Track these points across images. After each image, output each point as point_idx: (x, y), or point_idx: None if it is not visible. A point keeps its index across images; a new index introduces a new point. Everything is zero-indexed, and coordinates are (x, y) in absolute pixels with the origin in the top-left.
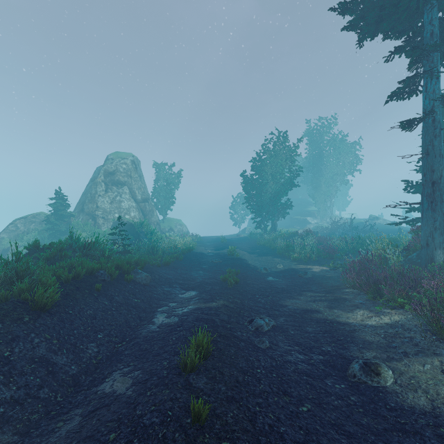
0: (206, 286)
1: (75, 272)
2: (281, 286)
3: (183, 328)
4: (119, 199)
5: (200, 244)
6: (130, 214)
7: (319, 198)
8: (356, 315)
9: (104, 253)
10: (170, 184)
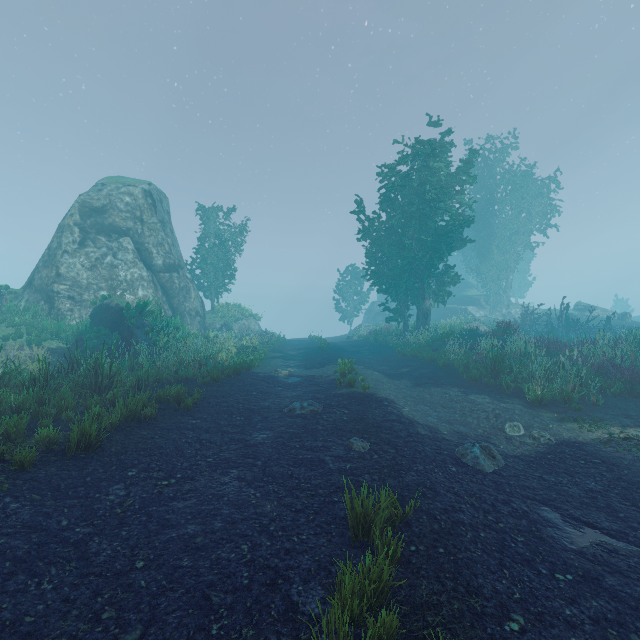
0: None
1: None
2: None
3: None
4: (111, 261)
5: (275, 353)
6: (135, 292)
7: (488, 272)
8: None
9: None
10: (227, 245)
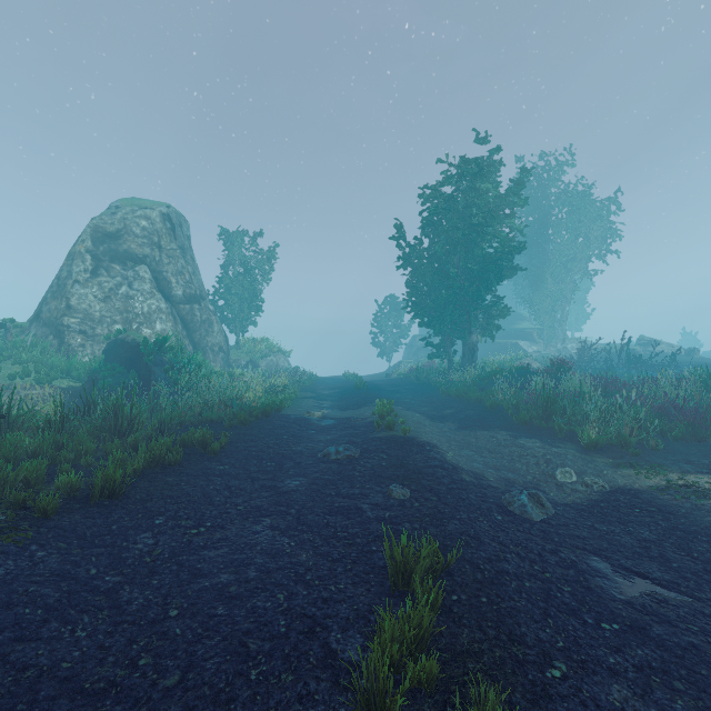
0: None
1: None
2: None
3: None
4: (126, 292)
5: (307, 393)
6: (153, 325)
7: (542, 303)
8: None
9: None
10: (253, 274)
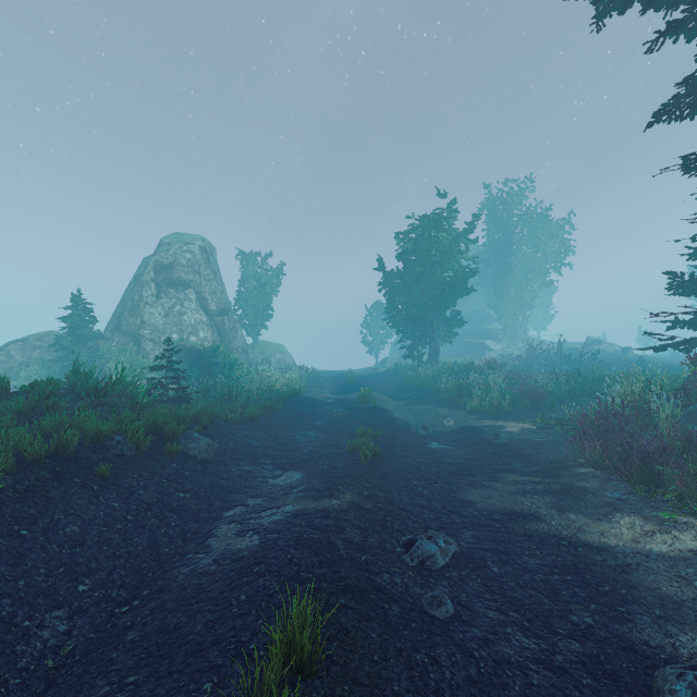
0: (320, 462)
1: (60, 441)
2: (456, 461)
3: (266, 567)
4: (180, 310)
5: (312, 384)
6: (198, 334)
7: (505, 309)
8: (619, 528)
9: (134, 401)
10: (264, 287)
